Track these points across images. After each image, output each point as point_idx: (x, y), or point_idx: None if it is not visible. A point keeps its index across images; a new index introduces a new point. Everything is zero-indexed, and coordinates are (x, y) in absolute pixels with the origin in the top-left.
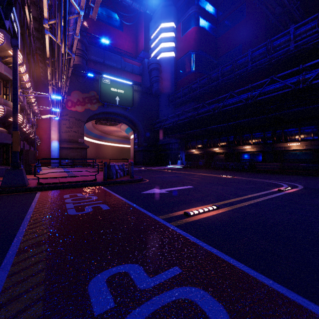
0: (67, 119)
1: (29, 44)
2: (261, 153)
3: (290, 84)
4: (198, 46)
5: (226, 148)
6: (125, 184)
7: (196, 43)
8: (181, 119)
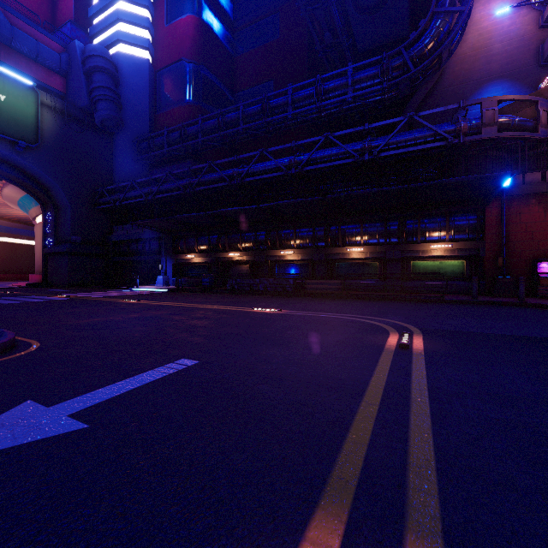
0: None
1: None
2: (309, 263)
3: (352, 152)
4: (199, 55)
5: (252, 253)
6: None
7: (196, 49)
8: (164, 191)
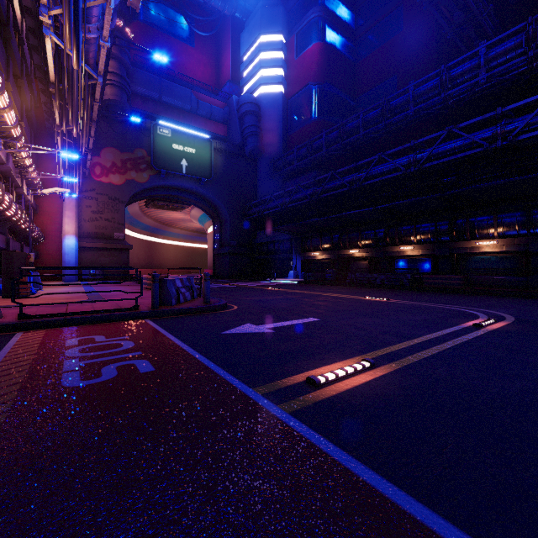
0: (93, 197)
1: (20, 59)
2: (431, 258)
3: (480, 141)
4: (323, 75)
5: (371, 249)
6: (193, 315)
7: (320, 71)
8: (294, 200)
